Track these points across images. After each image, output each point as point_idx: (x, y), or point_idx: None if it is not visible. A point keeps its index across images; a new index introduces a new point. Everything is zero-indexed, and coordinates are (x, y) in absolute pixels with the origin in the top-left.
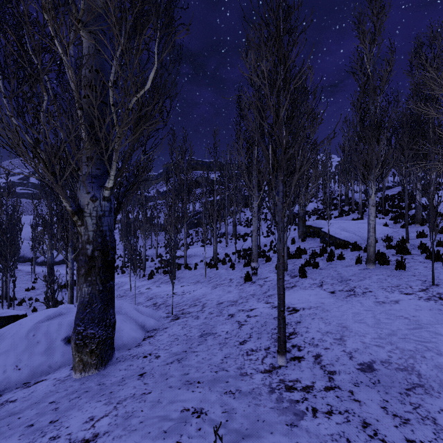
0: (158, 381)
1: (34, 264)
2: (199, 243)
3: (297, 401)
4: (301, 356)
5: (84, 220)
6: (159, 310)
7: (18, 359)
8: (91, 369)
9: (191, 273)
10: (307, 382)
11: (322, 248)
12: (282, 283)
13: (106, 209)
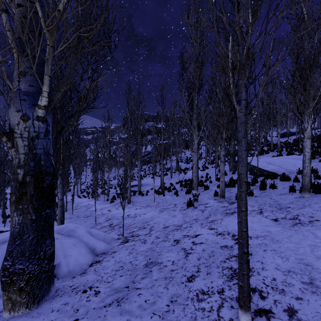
0: None
1: None
2: (150, 175)
3: None
4: (268, 309)
5: (14, 141)
6: (113, 231)
7: None
8: (21, 308)
9: (143, 198)
10: None
11: (254, 178)
12: (245, 217)
13: (41, 130)
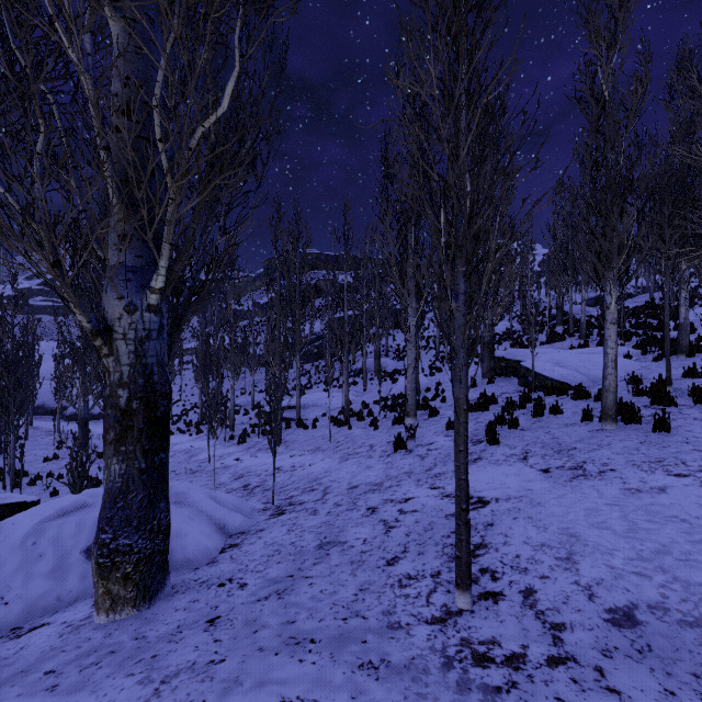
0: (240, 636)
1: (58, 419)
2: (320, 385)
3: (497, 688)
4: (498, 592)
5: (113, 346)
6: (252, 497)
7: (5, 586)
8: (126, 607)
9: (307, 434)
10: (513, 646)
11: (524, 394)
12: (464, 459)
13: (154, 327)
